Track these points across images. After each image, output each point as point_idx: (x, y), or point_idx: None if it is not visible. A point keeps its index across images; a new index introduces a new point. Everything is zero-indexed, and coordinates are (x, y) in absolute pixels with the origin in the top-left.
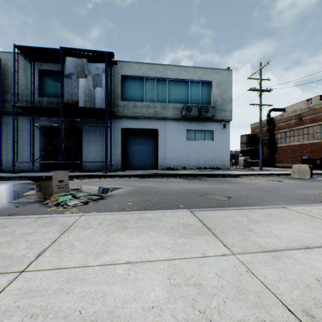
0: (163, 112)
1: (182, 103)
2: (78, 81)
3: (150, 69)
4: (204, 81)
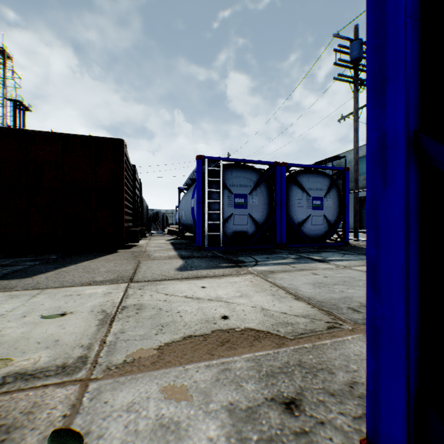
0: None
1: None
2: None
3: None
4: None
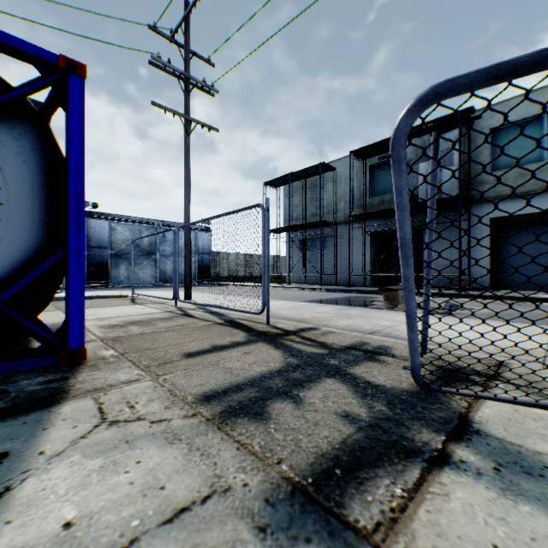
0: None
1: None
2: (416, 168)
3: None
4: None
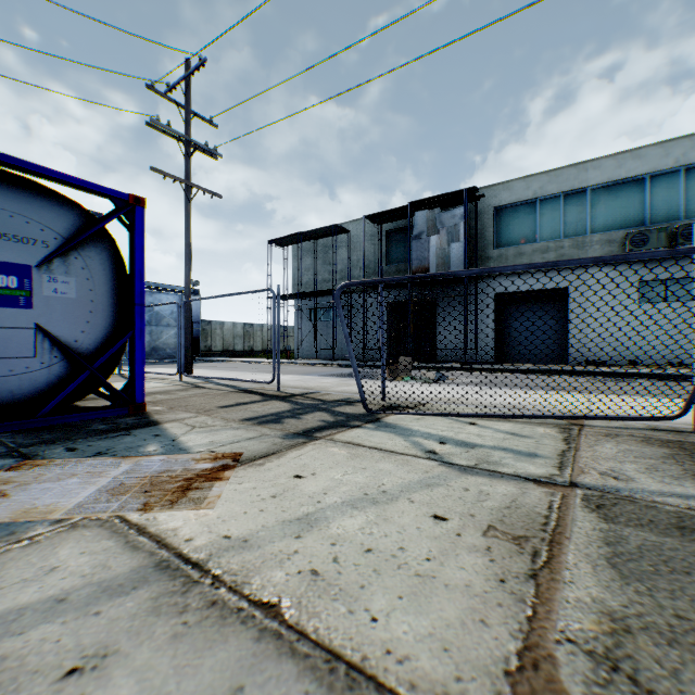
0: (578, 254)
1: (626, 227)
2: (428, 241)
3: (549, 180)
4: (691, 164)
